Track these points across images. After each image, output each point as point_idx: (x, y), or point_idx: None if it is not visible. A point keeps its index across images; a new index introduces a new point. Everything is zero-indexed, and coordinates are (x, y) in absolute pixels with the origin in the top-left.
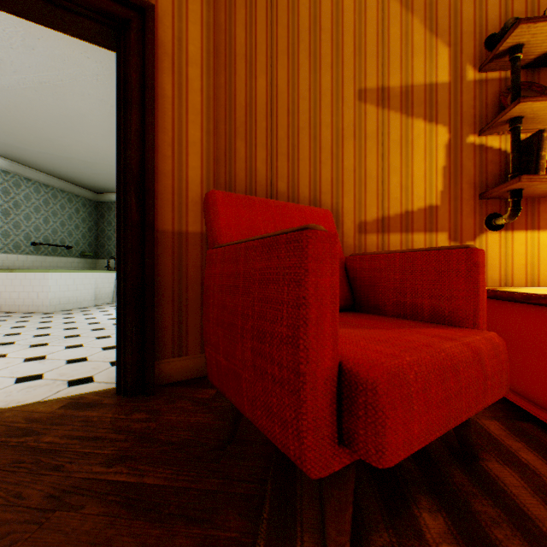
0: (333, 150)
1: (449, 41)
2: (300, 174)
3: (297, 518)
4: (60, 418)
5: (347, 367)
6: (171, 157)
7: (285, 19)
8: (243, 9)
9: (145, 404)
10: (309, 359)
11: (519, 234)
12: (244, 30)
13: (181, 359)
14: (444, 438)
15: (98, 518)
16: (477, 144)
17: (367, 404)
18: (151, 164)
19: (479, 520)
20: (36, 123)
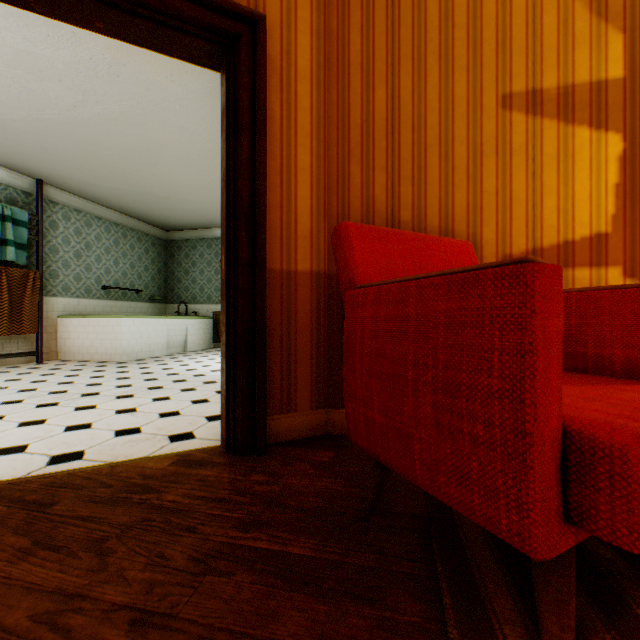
0: (469, 170)
1: (624, 26)
2: (427, 201)
3: (486, 606)
4: (174, 475)
5: (572, 428)
6: (279, 187)
7: (408, 17)
8: (358, 11)
9: (260, 465)
10: (536, 417)
11: None
12: (359, 35)
13: (290, 416)
14: None
15: (253, 587)
16: None
17: (612, 474)
18: (262, 195)
19: None
20: (112, 157)
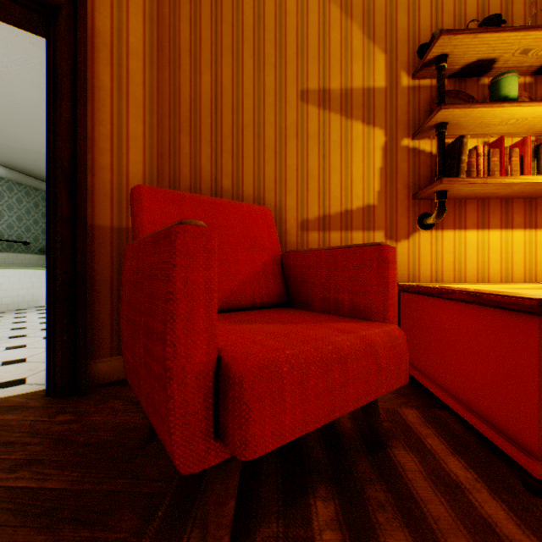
0: (277, 149)
1: (386, 48)
2: (244, 172)
3: (191, 514)
4: None
5: (225, 361)
6: (110, 151)
7: (229, 16)
8: (187, 4)
9: (74, 405)
10: (178, 354)
11: (448, 233)
12: (188, 25)
13: (121, 358)
14: (361, 428)
15: None
16: (411, 148)
17: (235, 398)
18: (84, 157)
19: (368, 506)
20: None
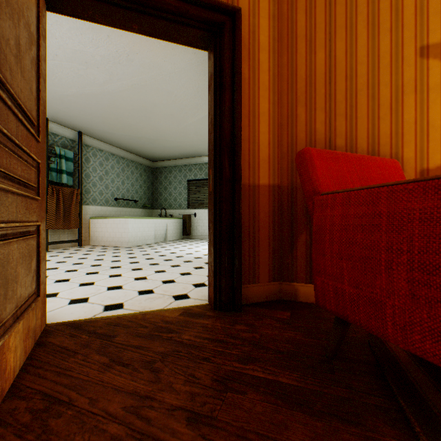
0: (392, 106)
1: None
2: (357, 131)
3: None
4: (184, 322)
5: None
6: (247, 126)
7: None
8: None
9: (239, 319)
10: None
11: None
12: (303, 15)
13: (254, 285)
14: None
15: (263, 403)
16: None
17: None
18: (239, 132)
19: None
20: (124, 114)
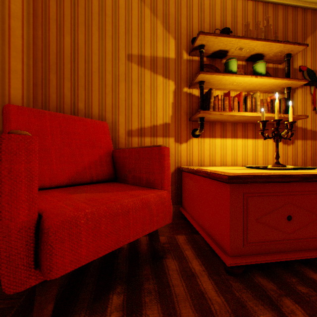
0: (113, 87)
1: (175, 36)
2: (93, 99)
3: None
4: None
5: (44, 219)
6: None
7: (83, 3)
8: None
9: None
10: (3, 217)
11: (207, 140)
12: (55, 3)
13: None
14: (152, 249)
15: None
16: (188, 93)
17: (45, 242)
18: None
19: (142, 293)
20: None
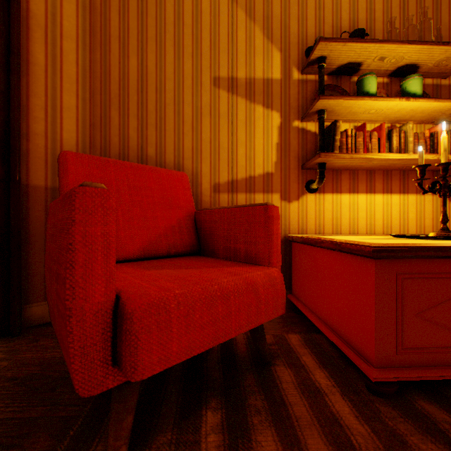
0: (194, 124)
1: (281, 48)
2: (167, 142)
3: (100, 431)
4: None
5: (123, 300)
6: (44, 120)
7: (154, 11)
8: None
9: (6, 345)
10: (77, 296)
11: (328, 196)
12: (118, 15)
13: None
14: (254, 351)
15: None
16: (300, 128)
17: (127, 330)
18: (17, 124)
19: (247, 412)
20: None
